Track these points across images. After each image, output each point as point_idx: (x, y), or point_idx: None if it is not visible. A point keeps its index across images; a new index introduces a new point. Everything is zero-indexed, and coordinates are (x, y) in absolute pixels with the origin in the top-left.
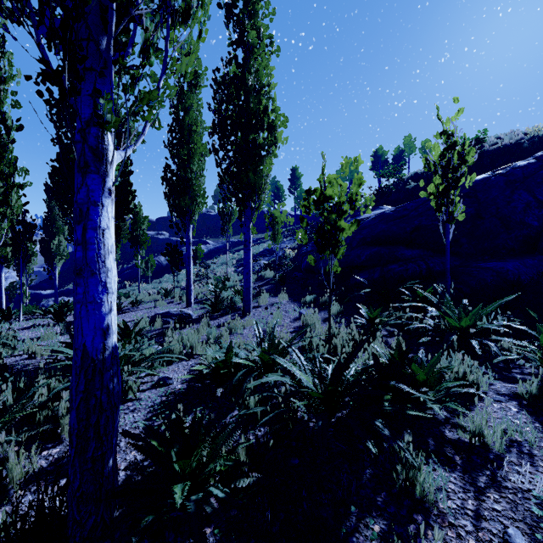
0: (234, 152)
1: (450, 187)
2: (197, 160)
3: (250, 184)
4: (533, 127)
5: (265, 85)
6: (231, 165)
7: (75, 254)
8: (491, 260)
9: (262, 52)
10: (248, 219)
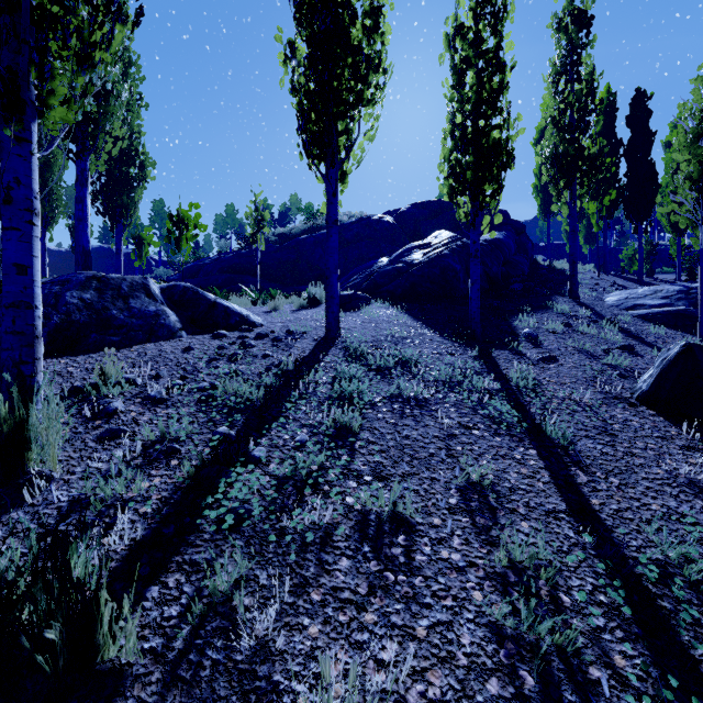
0: (108, 177)
1: (258, 232)
2: (57, 172)
3: (124, 205)
4: (360, 212)
5: (136, 132)
6: (105, 187)
7: (79, 214)
8: (299, 286)
9: (134, 107)
10: (120, 232)
